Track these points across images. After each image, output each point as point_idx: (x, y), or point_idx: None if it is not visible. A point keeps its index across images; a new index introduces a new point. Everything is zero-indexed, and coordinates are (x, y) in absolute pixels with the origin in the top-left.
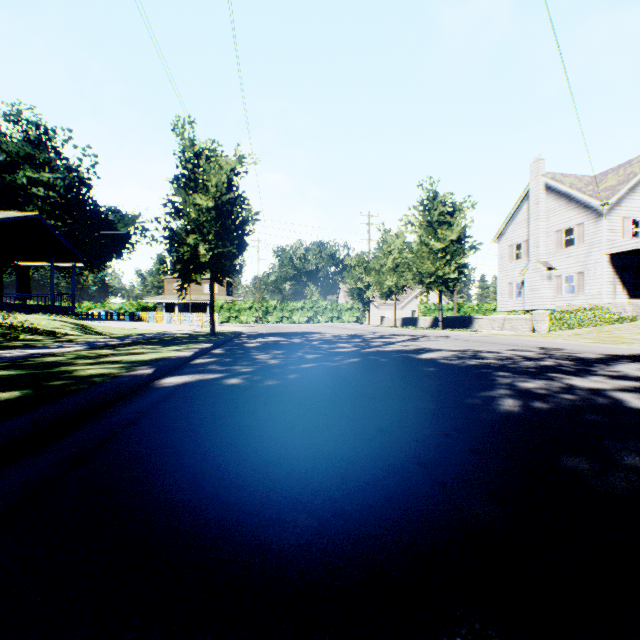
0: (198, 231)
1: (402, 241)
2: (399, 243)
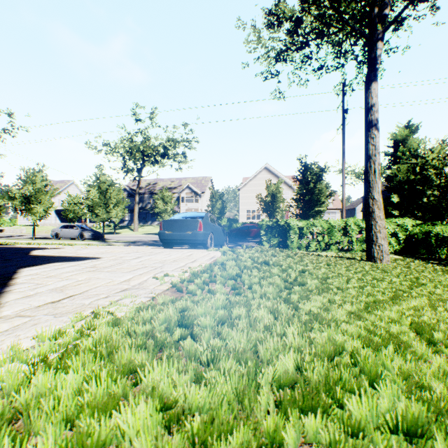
0: None
1: None
2: None
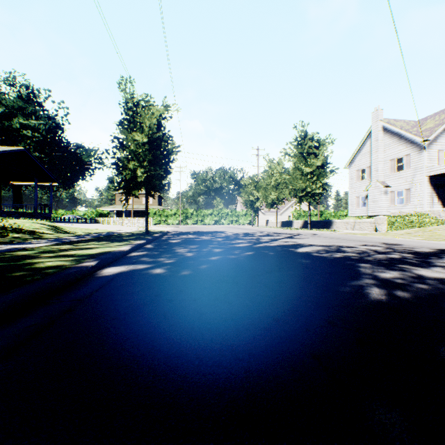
0: (136, 159)
1: (281, 167)
2: (279, 168)
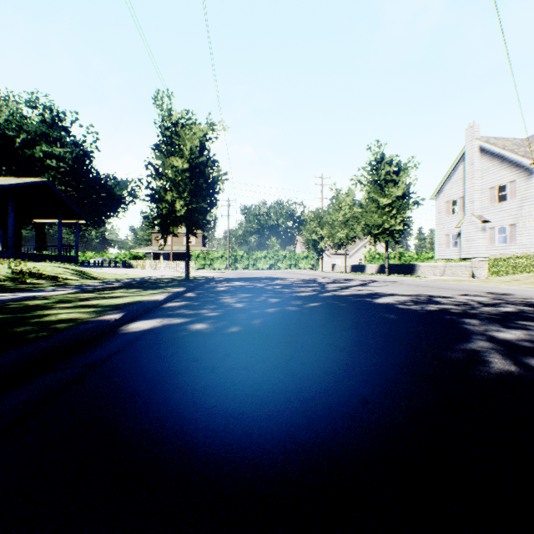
0: (175, 189)
1: (352, 198)
2: (349, 200)
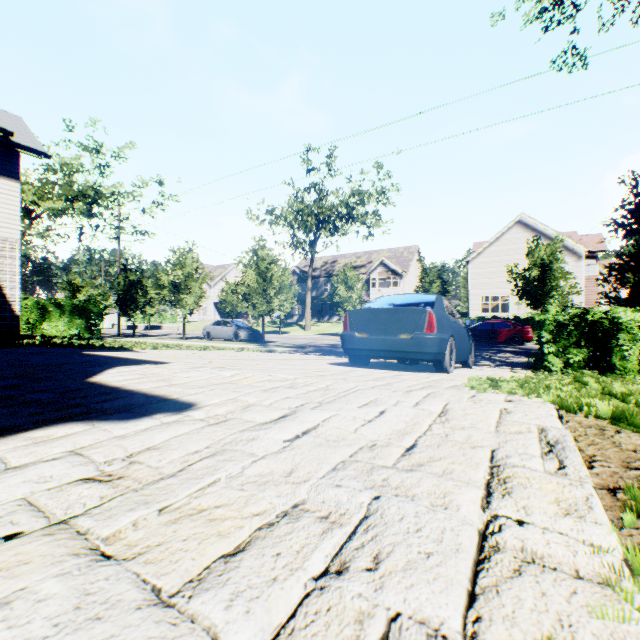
0: None
1: None
2: None
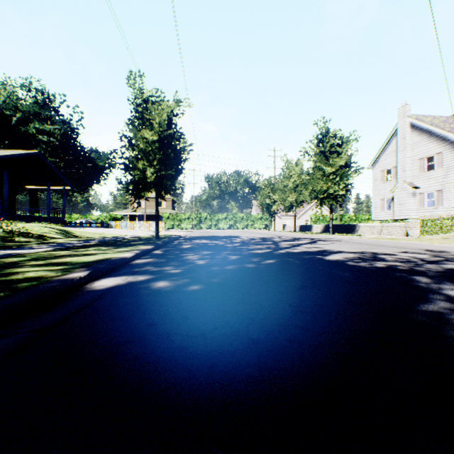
0: (145, 158)
1: (300, 168)
2: (298, 169)
